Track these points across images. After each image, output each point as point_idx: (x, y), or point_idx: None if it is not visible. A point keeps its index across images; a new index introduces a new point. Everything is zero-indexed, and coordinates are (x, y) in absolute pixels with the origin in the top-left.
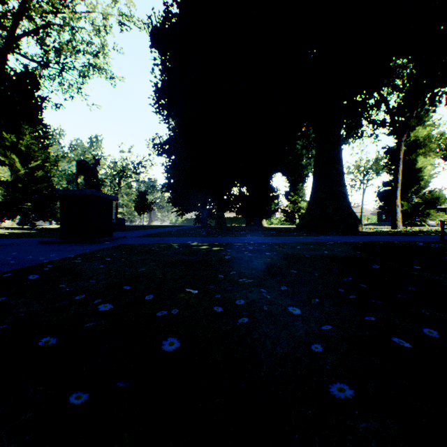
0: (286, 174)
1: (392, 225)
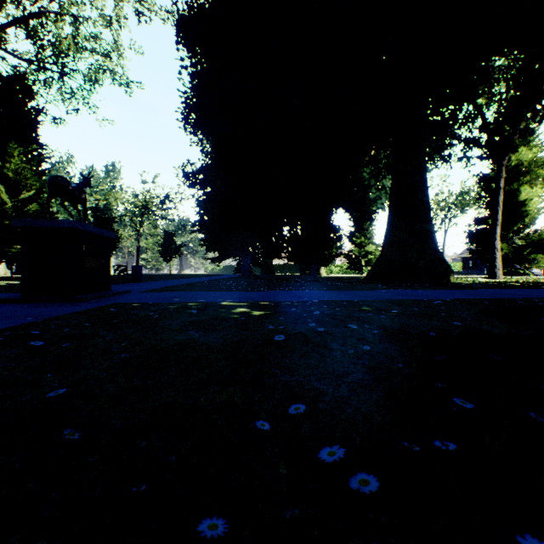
0: (350, 210)
1: (490, 275)
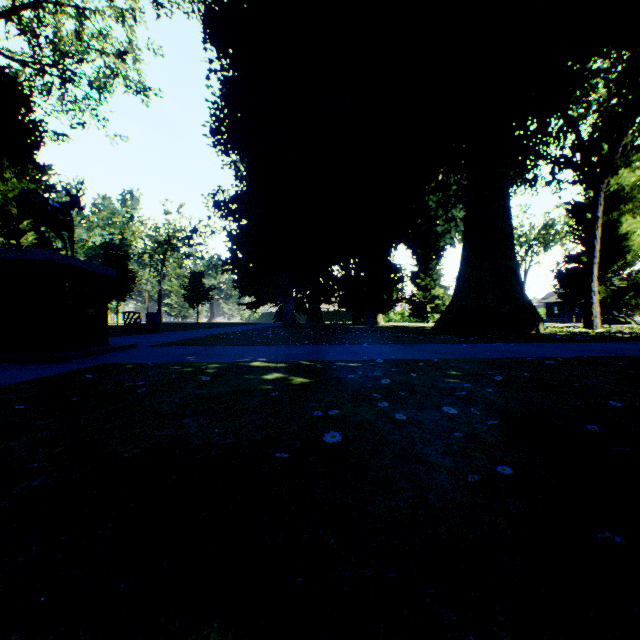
0: (413, 246)
1: (585, 323)
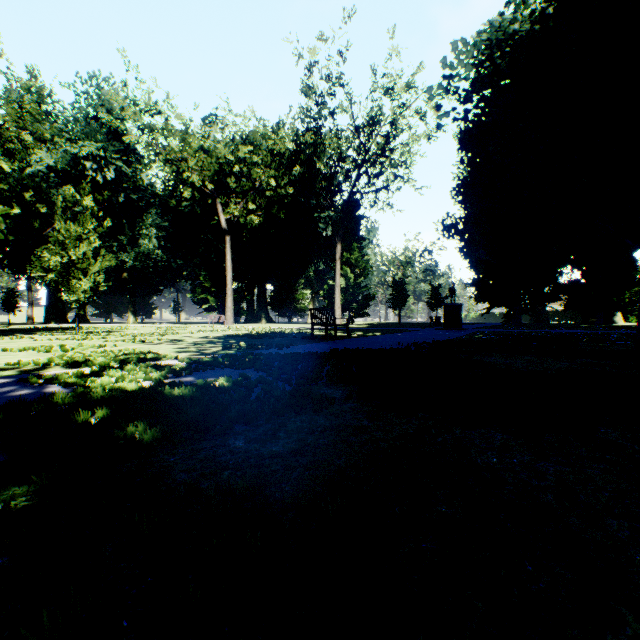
0: None
1: None
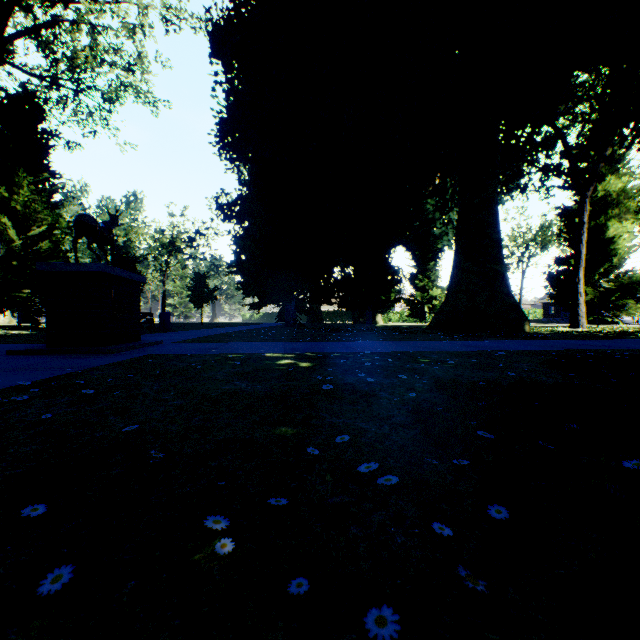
0: (411, 248)
1: (572, 323)
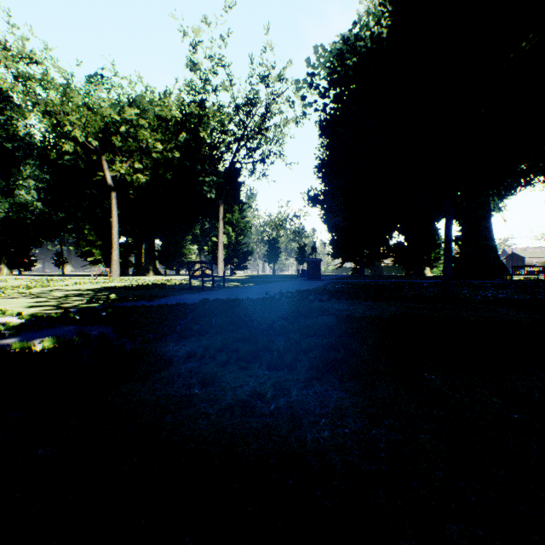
0: (456, 216)
1: None
